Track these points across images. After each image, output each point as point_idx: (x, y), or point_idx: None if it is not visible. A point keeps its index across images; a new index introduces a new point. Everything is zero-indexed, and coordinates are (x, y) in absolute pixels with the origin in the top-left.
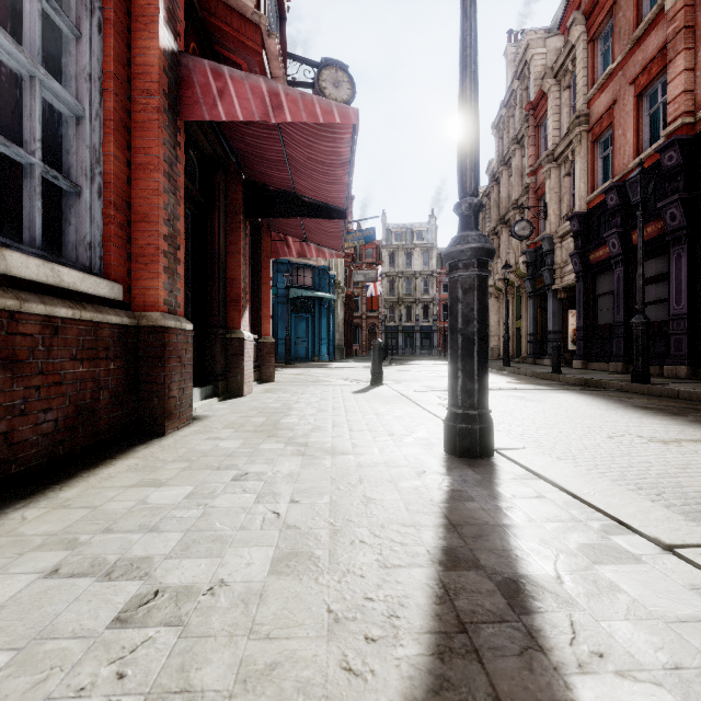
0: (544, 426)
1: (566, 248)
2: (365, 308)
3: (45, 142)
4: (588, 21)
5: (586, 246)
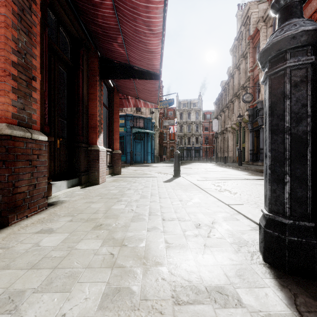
0: None
1: None
2: (168, 138)
3: None
4: None
5: None
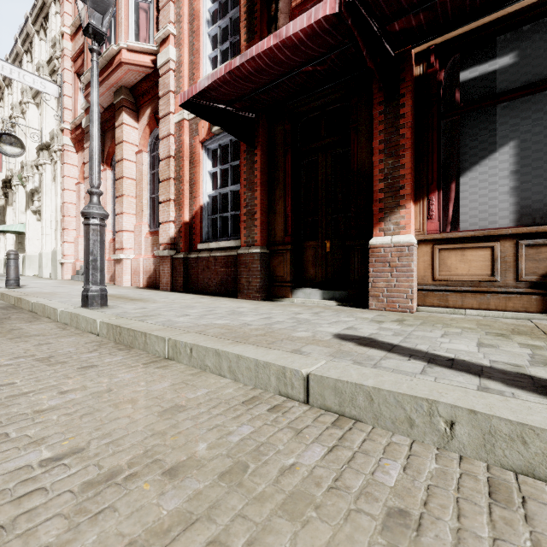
0: None
1: None
2: None
3: None
4: None
5: None
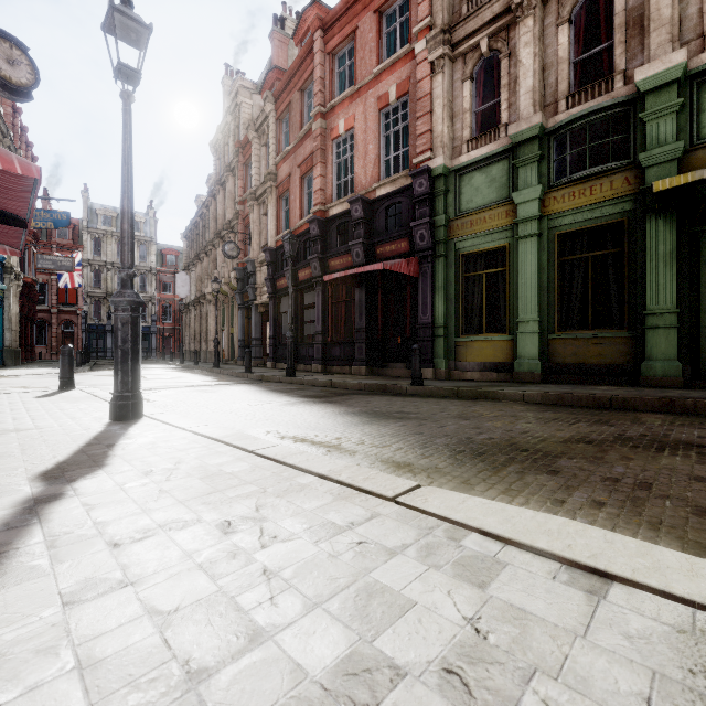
0: (201, 405)
1: (264, 272)
2: (56, 300)
3: None
4: (276, 104)
5: (275, 275)
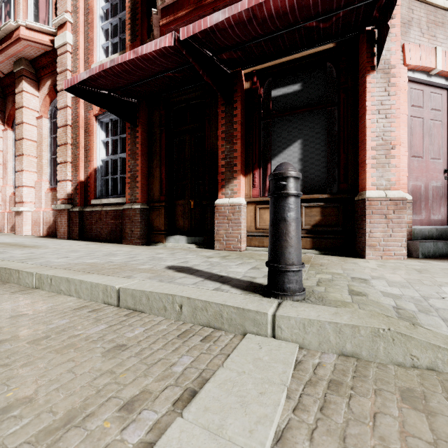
0: None
1: None
2: None
3: None
4: None
5: None
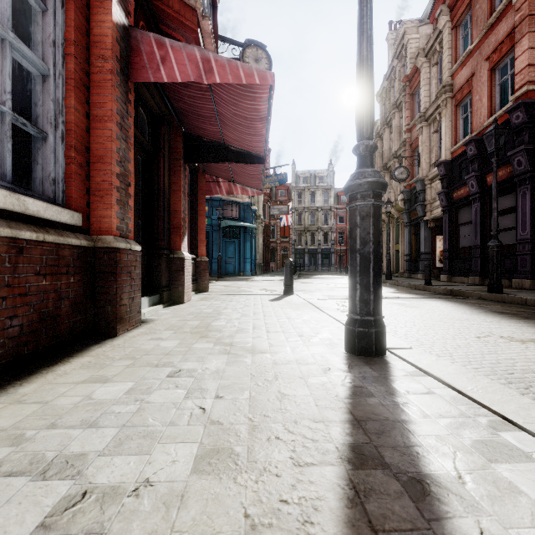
0: (423, 328)
1: (435, 188)
2: (279, 235)
3: (17, 96)
4: (452, 12)
5: (450, 187)
